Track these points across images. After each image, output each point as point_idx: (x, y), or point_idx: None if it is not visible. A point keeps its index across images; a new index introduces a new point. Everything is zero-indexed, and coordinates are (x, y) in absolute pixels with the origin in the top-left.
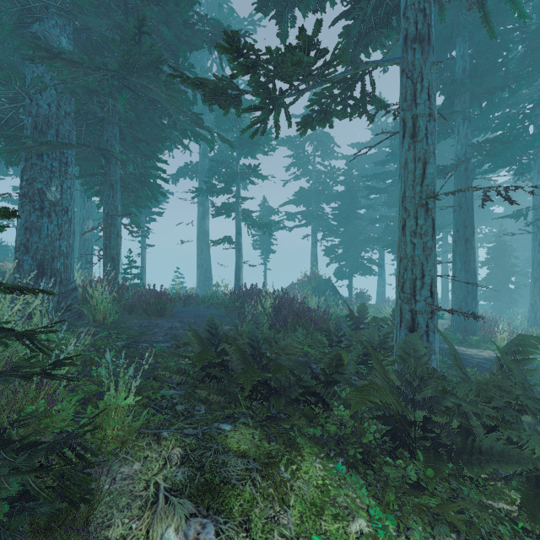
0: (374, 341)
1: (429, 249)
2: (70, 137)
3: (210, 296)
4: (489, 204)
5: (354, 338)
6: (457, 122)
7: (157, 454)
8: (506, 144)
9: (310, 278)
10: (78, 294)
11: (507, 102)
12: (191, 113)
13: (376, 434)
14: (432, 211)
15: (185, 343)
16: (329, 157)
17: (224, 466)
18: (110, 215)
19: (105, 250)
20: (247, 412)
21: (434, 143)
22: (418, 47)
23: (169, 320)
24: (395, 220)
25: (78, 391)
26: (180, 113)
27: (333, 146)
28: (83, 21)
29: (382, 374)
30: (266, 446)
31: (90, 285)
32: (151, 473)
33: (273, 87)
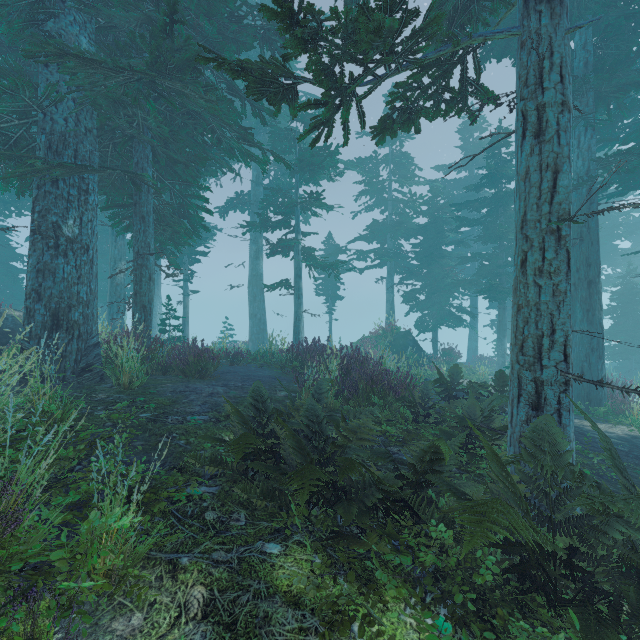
0: (475, 417)
1: (562, 293)
2: (92, 159)
3: (263, 353)
4: (613, 237)
5: (448, 413)
6: (577, 131)
7: (169, 597)
8: None
9: (386, 331)
10: (102, 350)
11: None
12: (239, 127)
13: (494, 567)
14: (566, 239)
15: (227, 416)
16: (409, 182)
17: (266, 623)
18: (140, 254)
19: (134, 296)
20: (304, 523)
21: (568, 143)
22: (546, 9)
23: (210, 383)
24: (492, 259)
25: (70, 493)
26: (225, 128)
27: (414, 169)
28: (107, 17)
29: (502, 478)
30: (330, 585)
31: (115, 340)
32: (156, 634)
33: (341, 72)
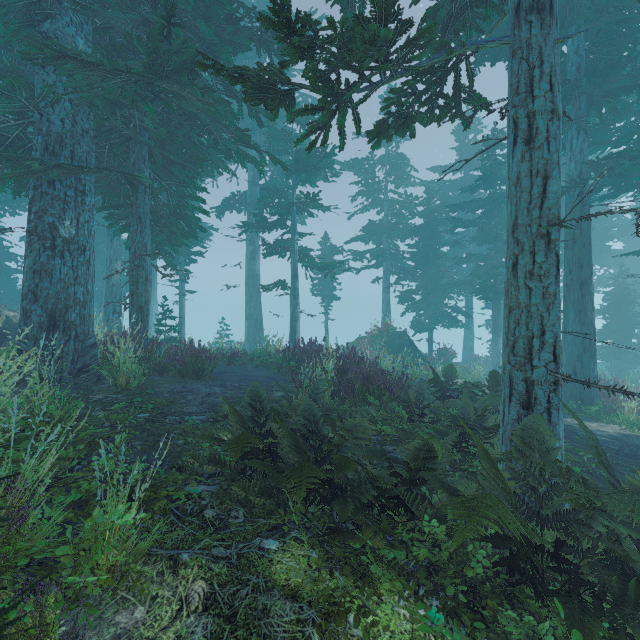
0: (469, 416)
1: (552, 296)
2: (88, 160)
3: (260, 353)
4: (606, 239)
5: (443, 412)
6: (570, 134)
7: (170, 591)
8: (632, 162)
9: (382, 331)
10: (99, 351)
11: (632, 109)
12: (236, 129)
13: (485, 560)
14: (556, 243)
15: (224, 416)
16: (404, 183)
17: (265, 615)
18: (137, 255)
19: (131, 297)
20: (301, 520)
21: (558, 149)
22: (536, 19)
23: (207, 384)
24: (487, 259)
25: (71, 492)
26: (222, 129)
27: (410, 170)
28: (103, 18)
29: (493, 474)
30: (326, 579)
31: (112, 341)
32: (158, 626)
33: (337, 79)
